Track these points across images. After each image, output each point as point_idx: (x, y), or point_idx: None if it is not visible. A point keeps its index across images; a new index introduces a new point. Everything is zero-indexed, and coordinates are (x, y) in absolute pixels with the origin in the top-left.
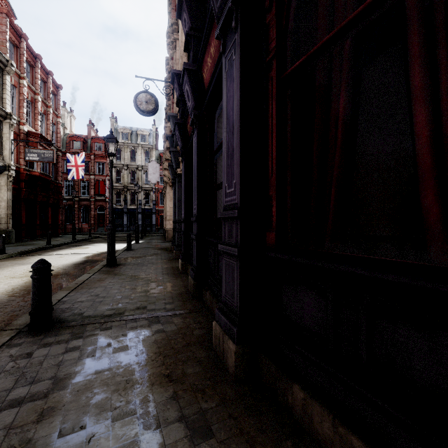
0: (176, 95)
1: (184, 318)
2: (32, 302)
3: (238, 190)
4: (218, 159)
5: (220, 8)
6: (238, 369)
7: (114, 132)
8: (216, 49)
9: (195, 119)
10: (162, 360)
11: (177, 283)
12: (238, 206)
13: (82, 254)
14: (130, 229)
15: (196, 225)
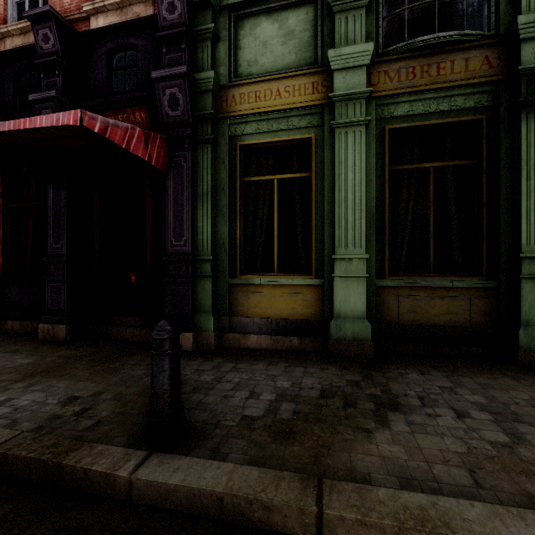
0: None
1: None
2: None
3: None
4: None
5: None
6: None
7: None
8: None
9: None
10: None
11: None
12: None
13: None
14: None
15: None
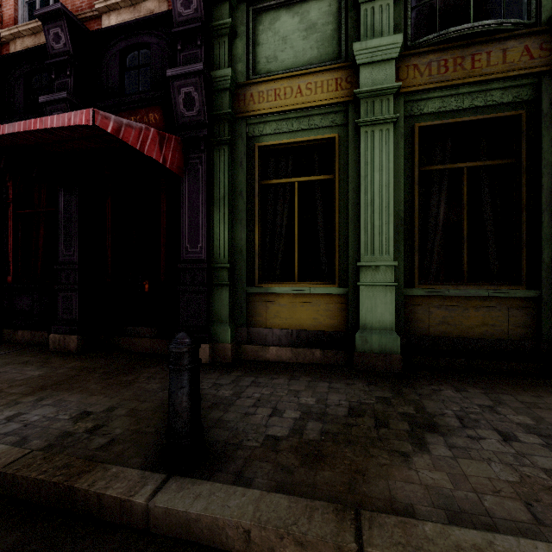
0: None
1: None
2: None
3: None
4: None
5: None
6: None
7: None
8: None
9: None
10: None
11: None
12: None
13: None
14: None
15: None
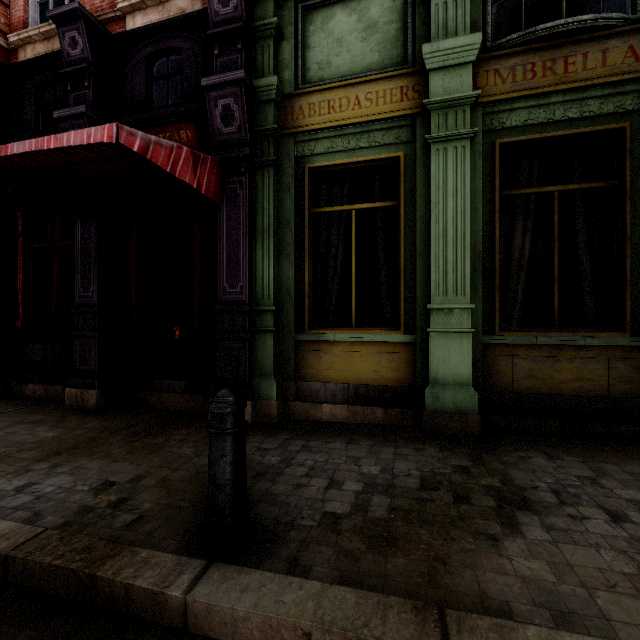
0: None
1: None
2: None
3: None
4: None
5: None
6: None
7: None
8: None
9: None
10: None
11: None
12: None
13: None
14: None
15: None
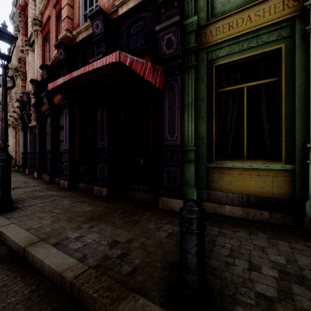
0: (33, 89)
1: (48, 185)
2: None
3: (68, 146)
4: (60, 131)
5: (63, 98)
6: (68, 186)
7: None
8: (61, 98)
9: (50, 113)
10: (45, 189)
11: (38, 180)
12: (68, 150)
13: None
14: None
15: (50, 154)
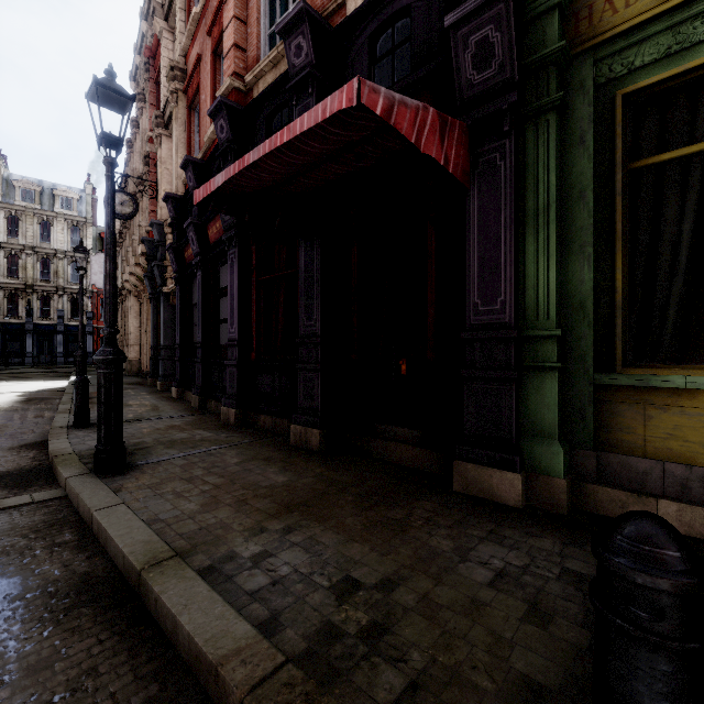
0: (170, 215)
1: (197, 416)
2: (78, 406)
3: (237, 331)
4: (221, 300)
5: (226, 227)
6: (237, 421)
7: (2, 185)
8: (221, 228)
9: (200, 263)
10: (191, 426)
11: (178, 405)
12: (237, 340)
13: (5, 393)
14: (39, 360)
15: (201, 350)
